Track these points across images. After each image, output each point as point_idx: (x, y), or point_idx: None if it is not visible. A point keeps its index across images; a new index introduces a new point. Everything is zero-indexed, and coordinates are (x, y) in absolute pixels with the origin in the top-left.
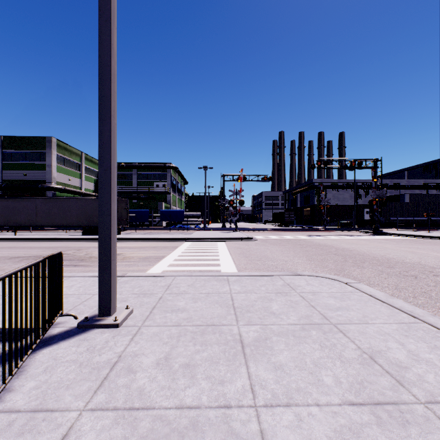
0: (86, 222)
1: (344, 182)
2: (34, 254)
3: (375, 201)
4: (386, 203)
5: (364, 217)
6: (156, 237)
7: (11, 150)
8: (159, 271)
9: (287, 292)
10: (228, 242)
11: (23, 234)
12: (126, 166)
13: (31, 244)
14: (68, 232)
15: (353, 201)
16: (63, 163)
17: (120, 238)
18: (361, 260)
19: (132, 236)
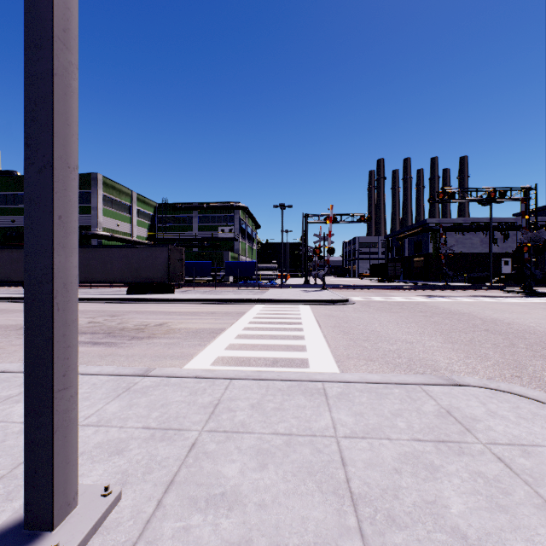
0: (131, 277)
1: (472, 222)
2: None
3: (526, 247)
4: (543, 249)
5: (502, 270)
6: (217, 298)
7: None
8: (211, 358)
9: (458, 440)
10: (314, 306)
11: None
12: (185, 207)
13: None
14: (113, 289)
15: (484, 248)
16: (111, 205)
17: (171, 299)
18: (540, 343)
19: (186, 296)
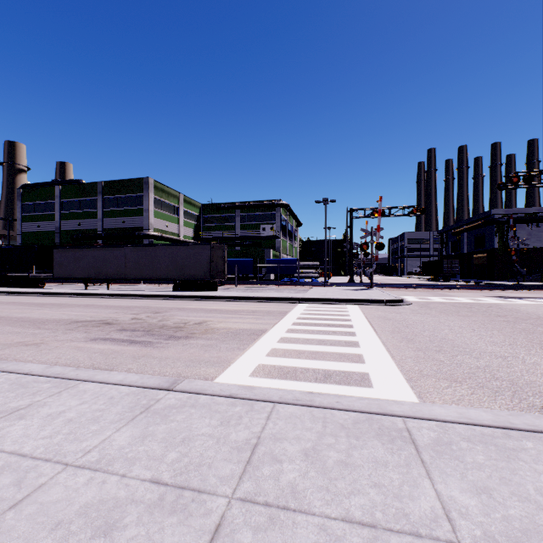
0: (176, 274)
1: None
2: (101, 316)
3: None
4: None
5: None
6: (258, 296)
7: (111, 196)
8: (251, 366)
9: None
10: (364, 306)
11: (117, 287)
12: (228, 206)
13: (112, 301)
14: (161, 286)
15: None
16: (160, 207)
17: (213, 297)
18: None
19: (228, 294)
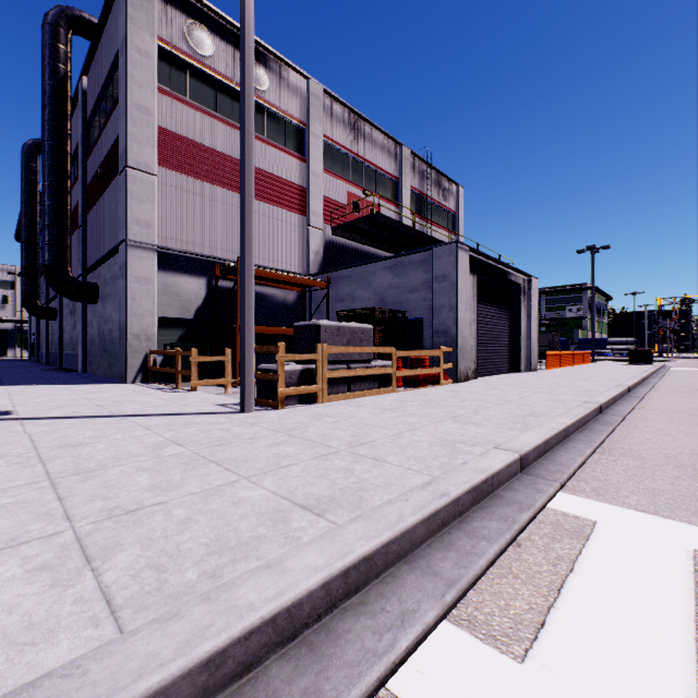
0: None
1: None
2: None
3: None
4: None
5: None
6: None
7: None
8: None
9: None
10: None
11: None
12: None
13: None
14: None
15: None
16: None
17: None
18: None
19: None
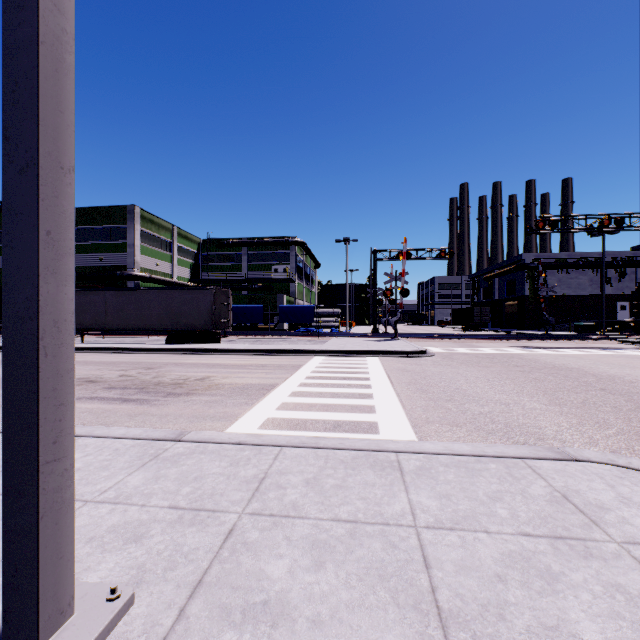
0: (171, 324)
1: (579, 257)
2: (81, 374)
3: None
4: None
5: (617, 316)
6: (269, 348)
7: (84, 226)
8: (260, 419)
9: (582, 537)
10: (385, 358)
11: (94, 340)
12: (233, 243)
13: (90, 357)
14: (151, 337)
15: (595, 289)
16: (149, 242)
17: (216, 350)
18: None
19: (233, 346)
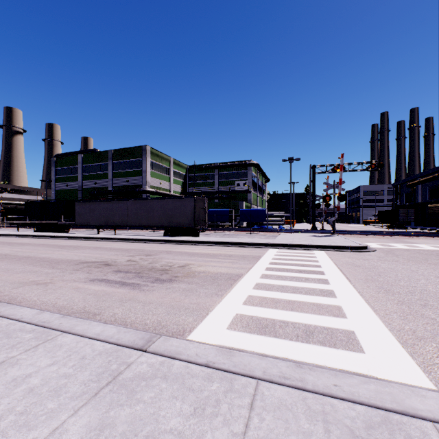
0: (166, 222)
1: None
2: (103, 258)
3: None
4: None
5: None
6: (233, 241)
7: (118, 160)
8: (228, 316)
9: None
10: (330, 252)
11: (122, 232)
12: (209, 167)
13: (115, 244)
14: (155, 231)
15: None
16: (155, 169)
17: (195, 241)
18: None
19: (208, 239)
